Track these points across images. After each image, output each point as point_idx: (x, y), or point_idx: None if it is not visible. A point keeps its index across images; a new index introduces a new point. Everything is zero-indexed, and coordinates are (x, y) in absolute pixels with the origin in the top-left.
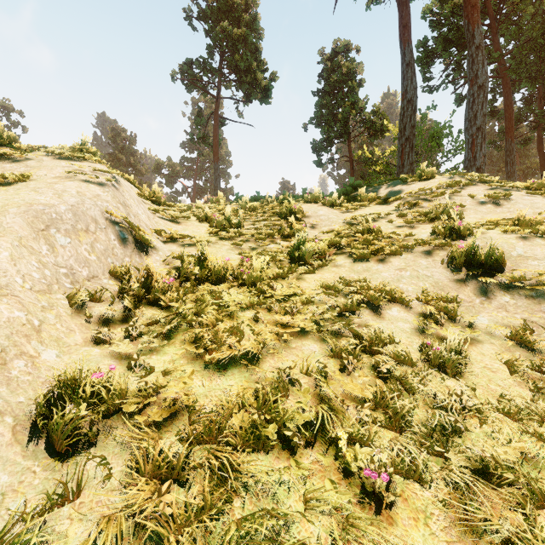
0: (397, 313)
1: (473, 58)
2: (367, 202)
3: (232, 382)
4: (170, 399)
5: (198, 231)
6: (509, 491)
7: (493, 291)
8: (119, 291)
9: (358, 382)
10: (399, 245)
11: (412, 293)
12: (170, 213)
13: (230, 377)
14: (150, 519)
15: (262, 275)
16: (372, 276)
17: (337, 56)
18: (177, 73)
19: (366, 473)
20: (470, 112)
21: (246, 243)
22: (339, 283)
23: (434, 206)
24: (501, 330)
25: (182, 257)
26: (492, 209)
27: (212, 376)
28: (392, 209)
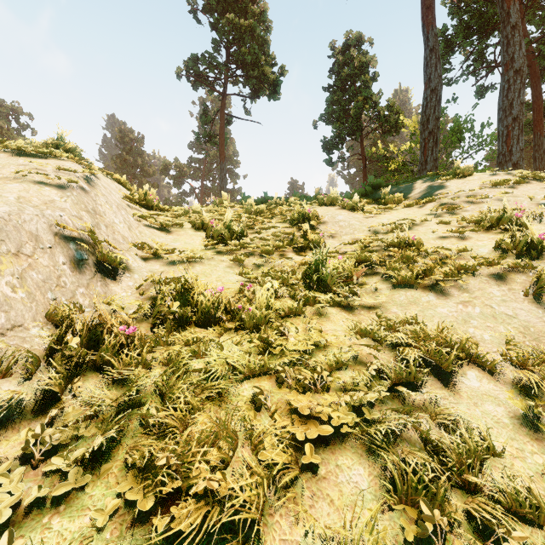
0: (478, 384)
1: (508, 39)
2: (393, 204)
3: None
4: None
5: (192, 242)
6: None
7: None
8: (51, 349)
9: None
10: (455, 265)
11: (492, 344)
12: (159, 220)
13: None
14: None
15: (269, 314)
16: (424, 312)
17: (349, 49)
18: (182, 70)
19: None
20: (505, 101)
21: (249, 259)
22: (378, 326)
23: (487, 210)
24: None
25: (164, 281)
26: None
27: None
28: (427, 212)
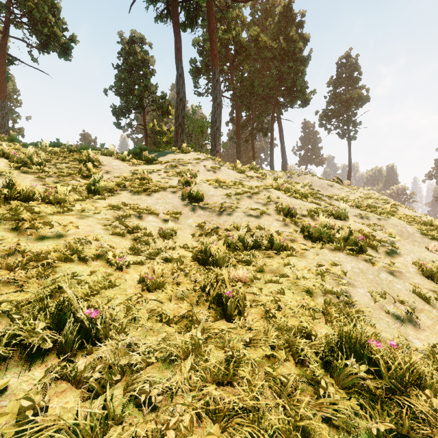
0: (151, 219)
1: (215, 86)
2: (149, 161)
3: (49, 244)
4: (7, 248)
5: None
6: (173, 263)
7: (197, 209)
8: None
9: (124, 243)
10: (160, 187)
11: (161, 210)
12: None
13: (47, 242)
14: (10, 281)
15: (66, 197)
16: (142, 202)
17: (134, 44)
18: None
19: (118, 259)
20: (213, 118)
21: (49, 178)
22: (121, 205)
23: (183, 168)
24: (195, 224)
25: None
26: (212, 174)
27: (34, 242)
28: (163, 167)
